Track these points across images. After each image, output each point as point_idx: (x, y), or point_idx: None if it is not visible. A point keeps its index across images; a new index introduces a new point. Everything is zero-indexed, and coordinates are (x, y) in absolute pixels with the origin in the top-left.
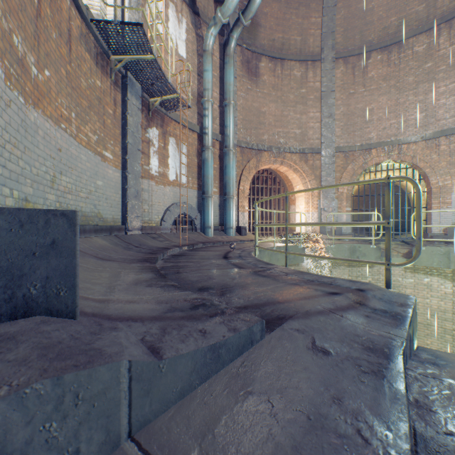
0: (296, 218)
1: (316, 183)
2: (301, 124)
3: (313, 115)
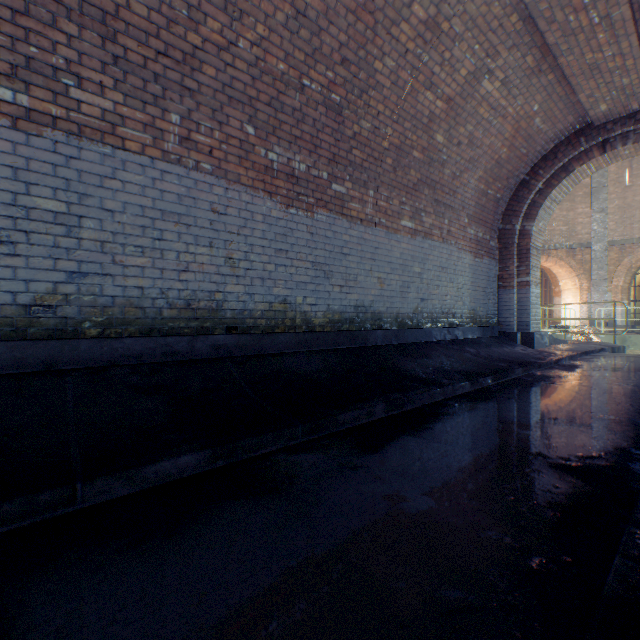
0: (561, 311)
1: (585, 277)
2: (567, 220)
3: (582, 211)
